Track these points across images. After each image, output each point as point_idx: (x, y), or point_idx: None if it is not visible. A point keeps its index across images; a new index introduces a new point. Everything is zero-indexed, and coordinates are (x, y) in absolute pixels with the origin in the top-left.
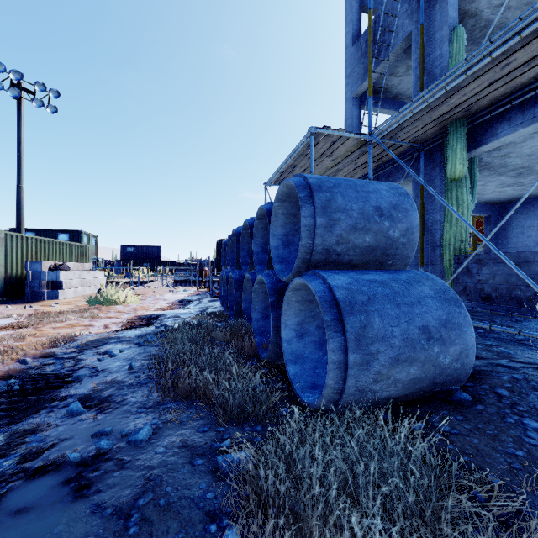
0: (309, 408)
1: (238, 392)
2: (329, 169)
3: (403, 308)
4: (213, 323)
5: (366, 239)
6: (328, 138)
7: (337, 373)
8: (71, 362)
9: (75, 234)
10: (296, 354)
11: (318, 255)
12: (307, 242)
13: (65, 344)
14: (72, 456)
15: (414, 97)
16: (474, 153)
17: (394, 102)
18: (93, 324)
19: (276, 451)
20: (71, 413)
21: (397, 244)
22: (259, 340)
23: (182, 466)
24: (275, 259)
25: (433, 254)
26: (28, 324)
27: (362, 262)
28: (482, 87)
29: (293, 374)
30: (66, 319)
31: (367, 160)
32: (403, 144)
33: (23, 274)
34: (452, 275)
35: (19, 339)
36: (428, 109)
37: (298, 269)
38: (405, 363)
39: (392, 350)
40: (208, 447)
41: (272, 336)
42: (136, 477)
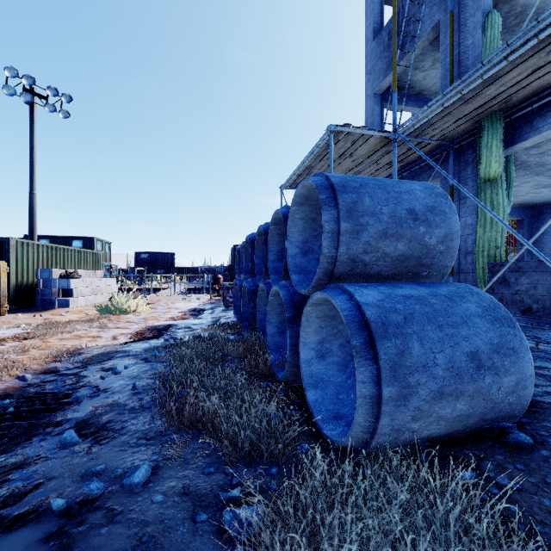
0: (333, 445)
1: (250, 424)
2: (349, 170)
3: (447, 329)
4: (226, 335)
5: (397, 246)
6: (348, 136)
7: (368, 409)
8: (73, 379)
9: (88, 240)
10: (316, 377)
11: (342, 266)
12: (329, 251)
13: (69, 358)
14: (56, 504)
15: (442, 91)
16: (511, 150)
17: (418, 98)
18: (101, 335)
19: (294, 505)
20: (63, 443)
21: (433, 252)
22: (274, 358)
23: (182, 524)
24: (292, 269)
25: (464, 261)
26: (34, 334)
27: (393, 273)
28: (523, 75)
29: (313, 401)
30: (74, 329)
31: (391, 160)
32: (430, 142)
33: (34, 282)
34: (486, 284)
35: (22, 352)
36: (460, 102)
37: (318, 281)
38: (450, 397)
39: (434, 381)
40: (213, 496)
41: (289, 356)
42: (126, 536)
